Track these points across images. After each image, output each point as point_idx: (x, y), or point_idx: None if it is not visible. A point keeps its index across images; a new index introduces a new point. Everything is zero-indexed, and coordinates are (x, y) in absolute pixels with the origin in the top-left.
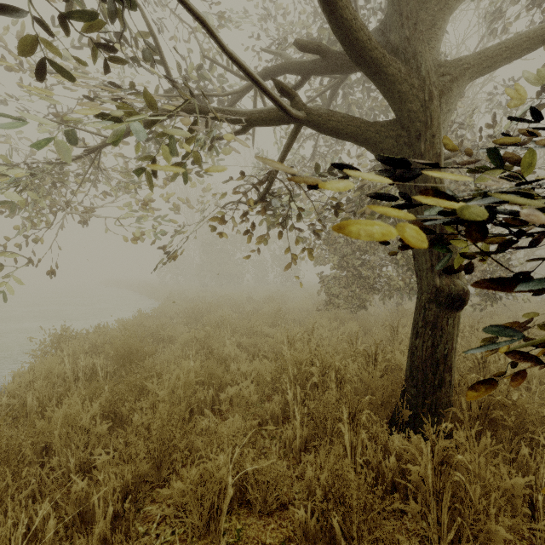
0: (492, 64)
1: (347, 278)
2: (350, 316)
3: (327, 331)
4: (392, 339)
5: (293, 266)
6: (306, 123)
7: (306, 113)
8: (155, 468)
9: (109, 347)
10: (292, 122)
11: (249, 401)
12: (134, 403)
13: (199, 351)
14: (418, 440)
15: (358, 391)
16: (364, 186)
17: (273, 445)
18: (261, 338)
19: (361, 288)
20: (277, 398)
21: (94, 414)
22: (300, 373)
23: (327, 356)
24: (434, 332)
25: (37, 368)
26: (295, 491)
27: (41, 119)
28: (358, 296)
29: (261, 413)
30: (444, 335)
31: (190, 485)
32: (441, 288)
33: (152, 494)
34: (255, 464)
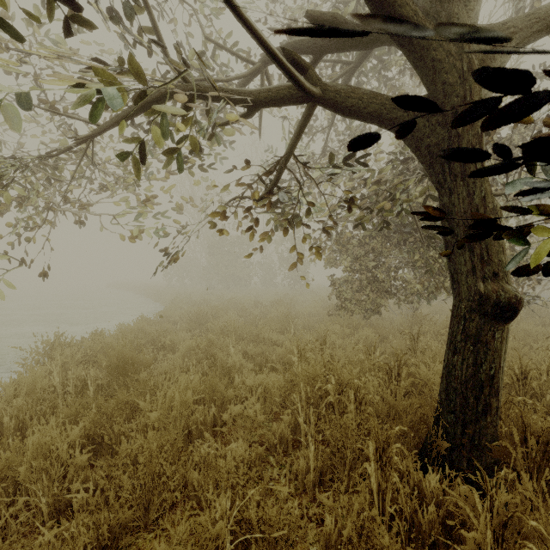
0: (543, 27)
1: (359, 281)
2: (364, 322)
3: (340, 339)
4: (412, 348)
5: (301, 269)
6: (320, 101)
7: (321, 89)
8: (142, 509)
9: (102, 357)
10: (304, 100)
11: (255, 422)
12: (123, 425)
13: (201, 360)
14: (468, 491)
15: (379, 410)
16: (382, 181)
17: (282, 476)
18: (268, 345)
19: (375, 291)
20: (286, 418)
21: (76, 439)
22: (312, 390)
23: (344, 371)
24: (477, 348)
25: (20, 381)
26: (309, 547)
27: (0, 90)
28: (372, 300)
29: (268, 436)
30: (490, 352)
31: (177, 547)
32: (486, 294)
33: (138, 541)
34: (260, 514)
